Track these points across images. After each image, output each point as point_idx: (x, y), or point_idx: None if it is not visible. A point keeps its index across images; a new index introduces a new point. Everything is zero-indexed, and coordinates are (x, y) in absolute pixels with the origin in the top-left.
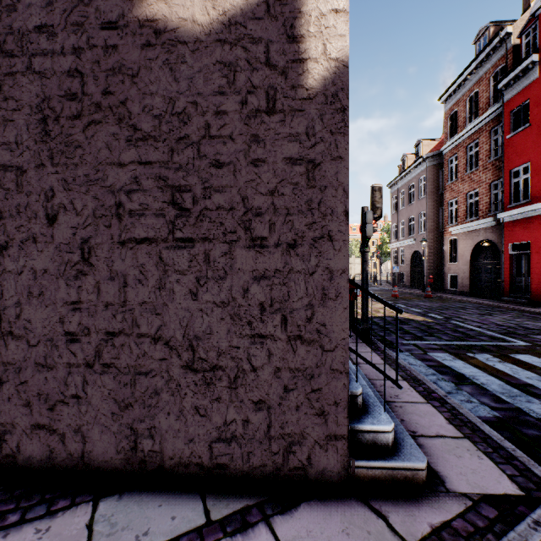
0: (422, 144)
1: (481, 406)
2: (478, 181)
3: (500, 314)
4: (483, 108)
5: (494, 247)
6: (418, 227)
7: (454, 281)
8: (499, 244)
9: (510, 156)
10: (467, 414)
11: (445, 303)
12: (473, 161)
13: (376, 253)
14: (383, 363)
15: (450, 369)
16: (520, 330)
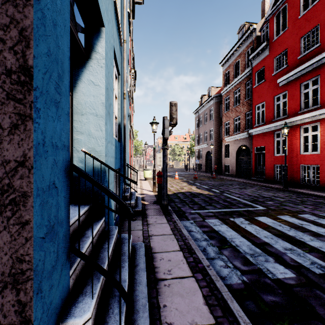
0: (211, 89)
1: (234, 270)
2: (239, 111)
3: (250, 187)
4: (242, 70)
5: (247, 149)
6: (209, 137)
7: (227, 169)
8: (250, 147)
9: (255, 98)
10: (221, 288)
11: (222, 181)
12: (237, 100)
13: (187, 152)
14: (171, 233)
15: (217, 234)
16: (260, 198)
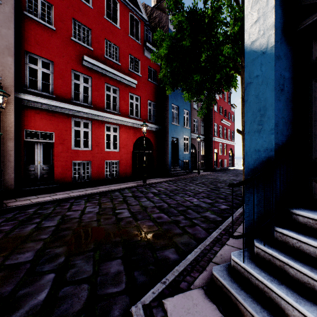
0: None
1: None
2: None
3: None
4: None
5: None
6: None
7: None
8: None
9: None
10: None
11: None
12: None
13: None
14: None
15: None
16: None
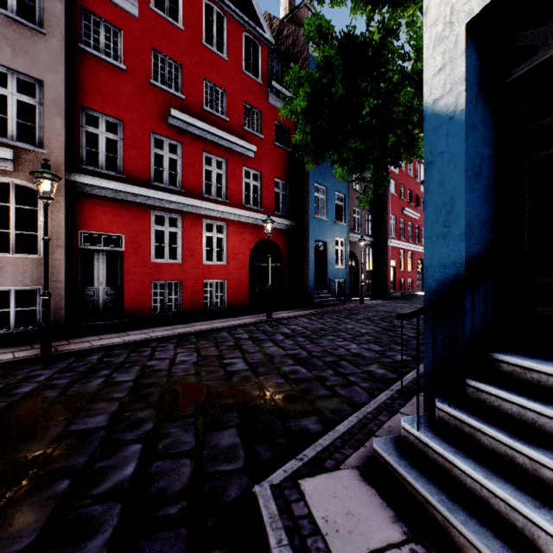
0: None
1: None
2: None
3: None
4: None
5: None
6: None
7: None
8: None
9: None
10: None
11: None
12: None
13: None
14: None
15: None
16: None
